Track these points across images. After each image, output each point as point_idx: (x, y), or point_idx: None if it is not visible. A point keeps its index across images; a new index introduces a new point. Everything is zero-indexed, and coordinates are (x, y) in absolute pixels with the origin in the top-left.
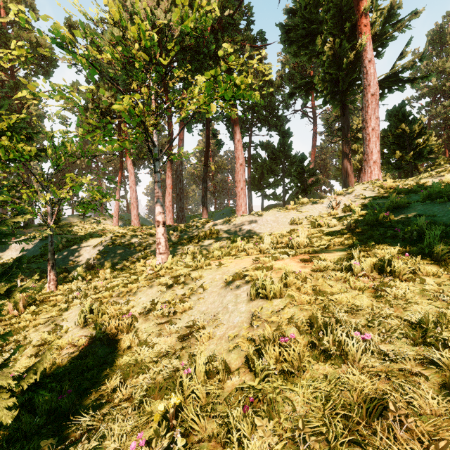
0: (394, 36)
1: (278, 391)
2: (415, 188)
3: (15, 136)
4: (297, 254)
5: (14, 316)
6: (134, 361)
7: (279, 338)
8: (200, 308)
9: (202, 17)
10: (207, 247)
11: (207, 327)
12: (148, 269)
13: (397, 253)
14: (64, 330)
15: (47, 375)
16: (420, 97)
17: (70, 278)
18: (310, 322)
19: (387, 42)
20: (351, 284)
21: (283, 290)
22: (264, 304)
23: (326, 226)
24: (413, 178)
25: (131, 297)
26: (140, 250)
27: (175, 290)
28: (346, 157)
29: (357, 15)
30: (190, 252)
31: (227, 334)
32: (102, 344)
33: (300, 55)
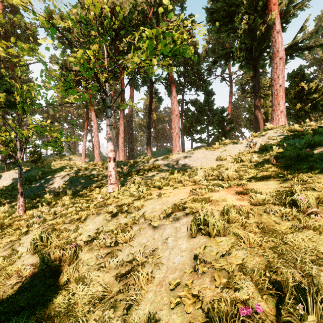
0: (296, 14)
1: None
2: (320, 131)
3: None
4: (230, 186)
5: None
6: (65, 307)
7: (235, 302)
8: (140, 239)
9: None
10: (150, 178)
11: (146, 264)
12: (99, 198)
13: None
14: (18, 255)
15: None
16: (309, 66)
17: (39, 203)
18: (271, 277)
19: (290, 19)
20: (302, 222)
21: (226, 227)
22: (207, 243)
23: (248, 161)
24: (315, 123)
25: (80, 225)
26: (97, 181)
27: (119, 219)
28: (257, 108)
29: None
30: (136, 182)
31: (167, 278)
32: (44, 275)
33: (221, 32)
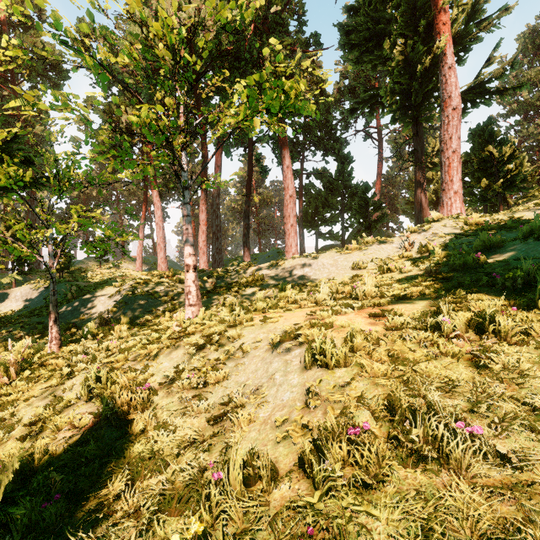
0: (480, 38)
1: (348, 513)
2: (509, 224)
3: (6, 157)
4: (363, 307)
5: (3, 386)
6: (148, 453)
7: (346, 427)
8: (238, 378)
9: (243, 6)
10: (249, 297)
11: (247, 405)
12: (173, 325)
13: (498, 306)
14: (64, 405)
15: (35, 468)
16: (508, 114)
17: (79, 336)
18: (389, 403)
19: (471, 45)
20: (440, 348)
21: (349, 356)
22: (324, 375)
23: (398, 271)
24: (505, 212)
25: (150, 362)
26: (166, 301)
27: (207, 354)
28: (419, 186)
29: (434, 11)
30: (228, 303)
31: (274, 416)
32: (109, 425)
33: (363, 63)
